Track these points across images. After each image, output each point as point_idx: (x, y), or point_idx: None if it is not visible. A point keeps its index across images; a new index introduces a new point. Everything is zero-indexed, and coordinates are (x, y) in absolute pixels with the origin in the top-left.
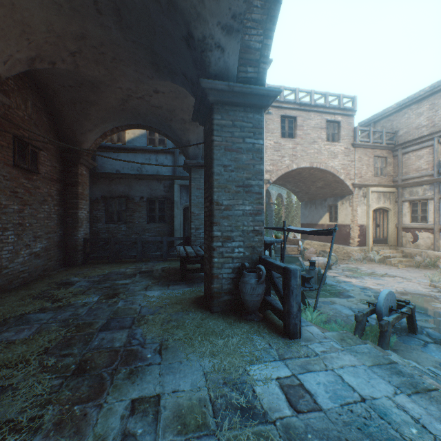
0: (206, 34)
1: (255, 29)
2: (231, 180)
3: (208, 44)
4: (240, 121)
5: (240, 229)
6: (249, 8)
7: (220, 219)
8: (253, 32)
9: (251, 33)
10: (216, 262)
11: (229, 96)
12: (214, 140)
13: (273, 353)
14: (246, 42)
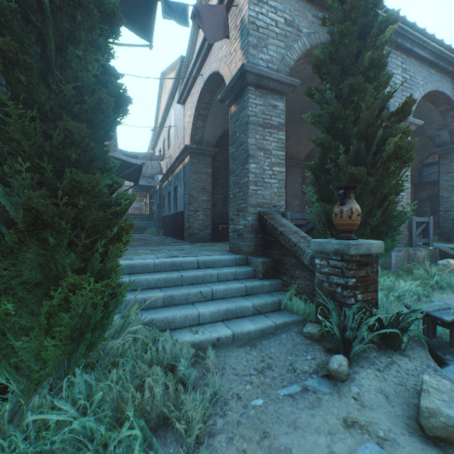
0: (429, 135)
1: (452, 123)
2: (448, 185)
3: (431, 137)
4: (453, 159)
5: (453, 207)
6: (445, 120)
7: (442, 203)
8: (452, 124)
9: (450, 125)
10: (440, 221)
11: (445, 151)
12: (439, 170)
13: (437, 243)
14: (449, 129)
